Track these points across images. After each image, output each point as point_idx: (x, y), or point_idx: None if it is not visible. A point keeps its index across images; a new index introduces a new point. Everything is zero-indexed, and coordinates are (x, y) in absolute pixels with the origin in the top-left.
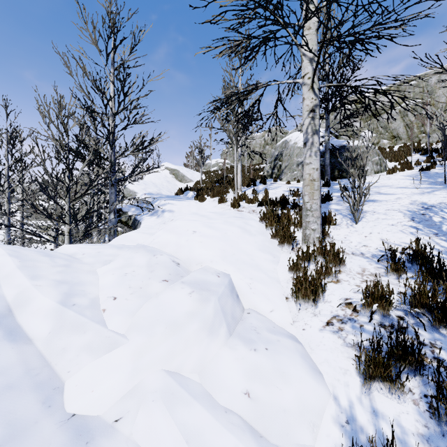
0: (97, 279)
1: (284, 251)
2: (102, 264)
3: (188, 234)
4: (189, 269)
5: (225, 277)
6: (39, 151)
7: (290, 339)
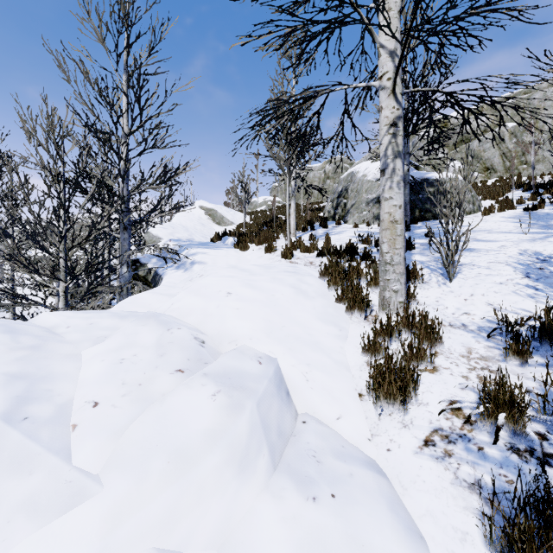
0: (78, 368)
1: (354, 320)
2: (92, 342)
3: (220, 297)
4: (219, 350)
5: (270, 364)
6: (20, 182)
7: (369, 470)
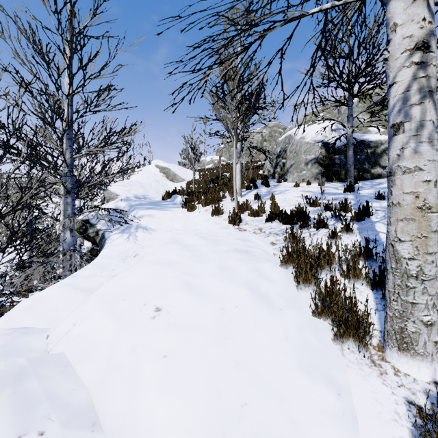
0: None
1: (349, 358)
2: None
3: (142, 321)
4: None
5: None
6: None
7: None
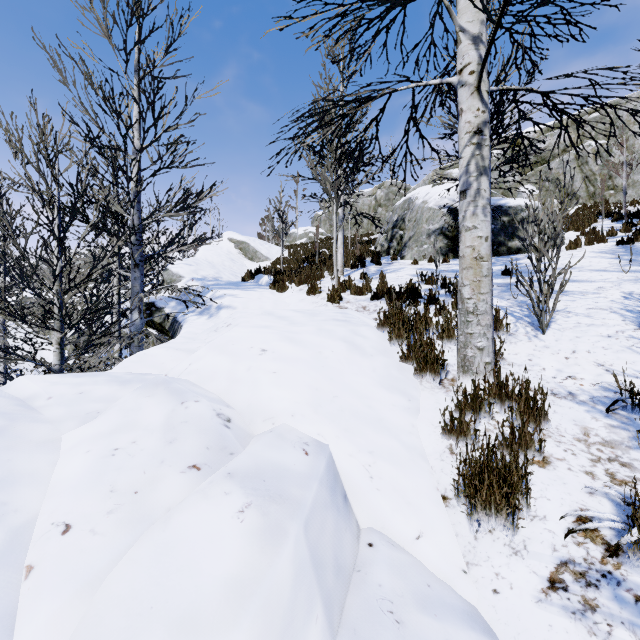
0: (53, 462)
1: (425, 385)
2: (78, 421)
3: (252, 355)
4: (249, 431)
5: (320, 454)
6: (1, 207)
7: (473, 629)
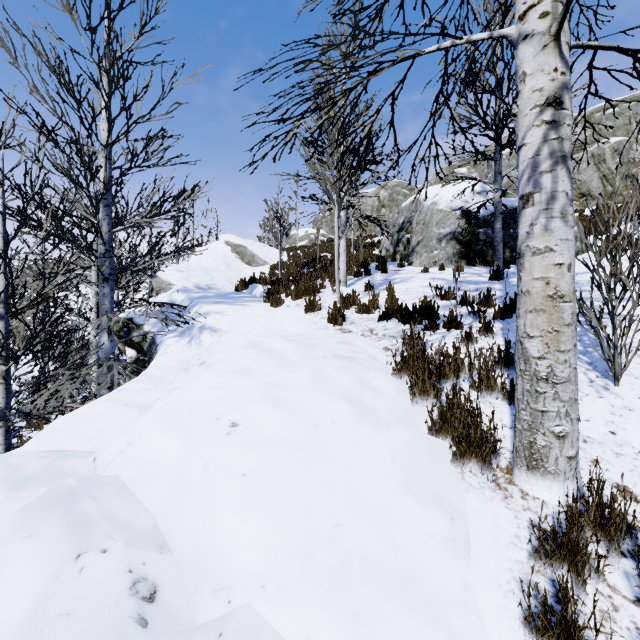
0: None
1: (470, 481)
2: None
3: (215, 437)
4: (187, 617)
5: None
6: None
7: None
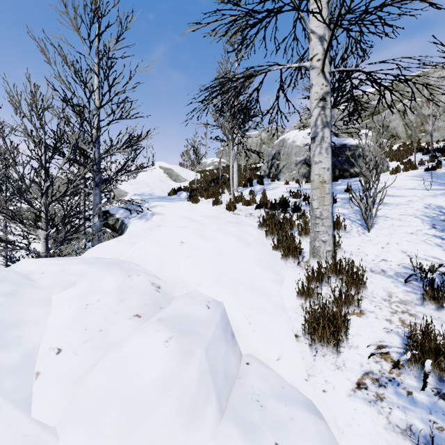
0: (47, 313)
1: (288, 265)
2: (62, 288)
3: (175, 246)
4: (172, 294)
5: (217, 308)
6: (7, 147)
7: (308, 412)
